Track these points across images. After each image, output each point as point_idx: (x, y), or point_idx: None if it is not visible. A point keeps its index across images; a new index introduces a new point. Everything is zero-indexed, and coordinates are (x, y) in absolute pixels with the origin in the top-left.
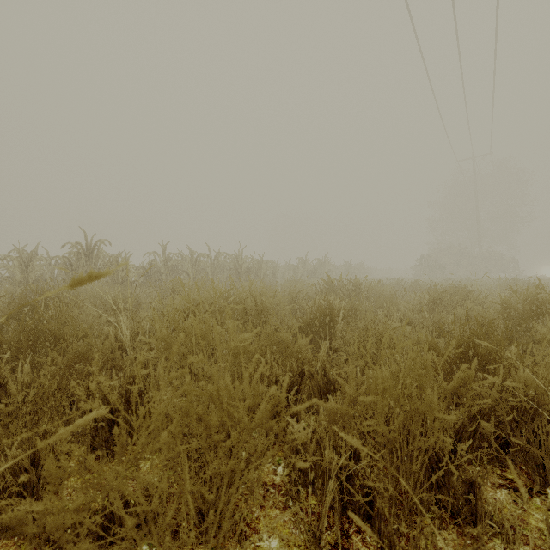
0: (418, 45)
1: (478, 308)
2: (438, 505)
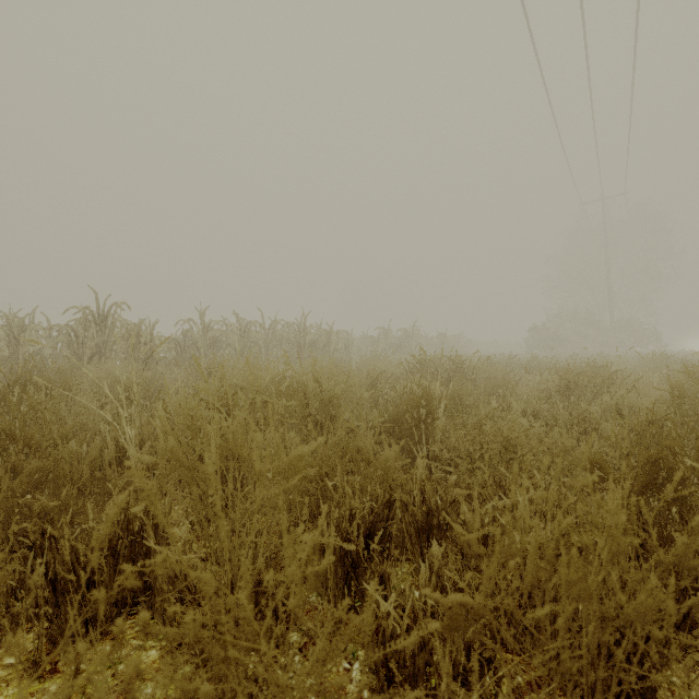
0: (535, 50)
1: (631, 396)
2: None
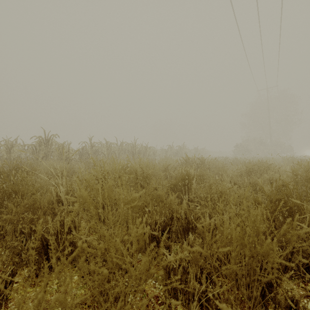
0: (237, 23)
1: (276, 174)
2: None
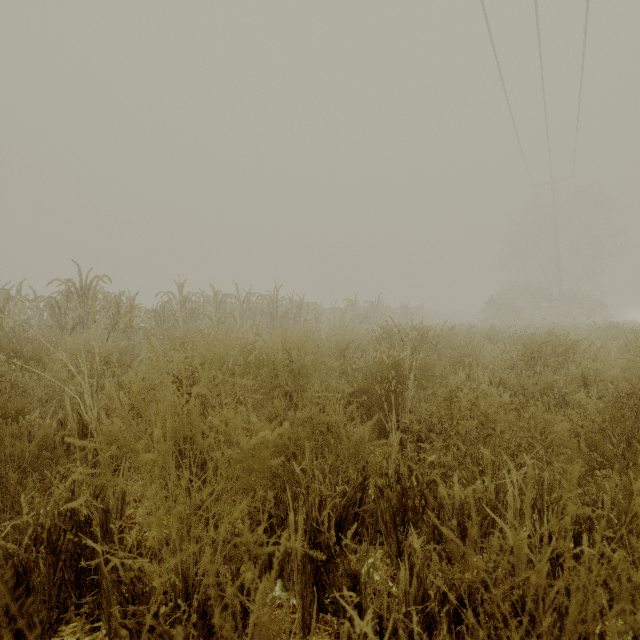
0: (492, 41)
1: (597, 365)
2: None
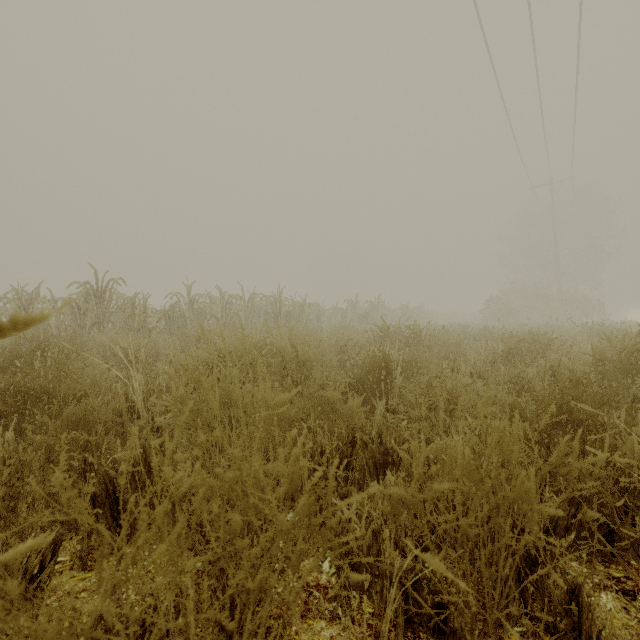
0: (488, 50)
1: (563, 359)
2: (529, 616)
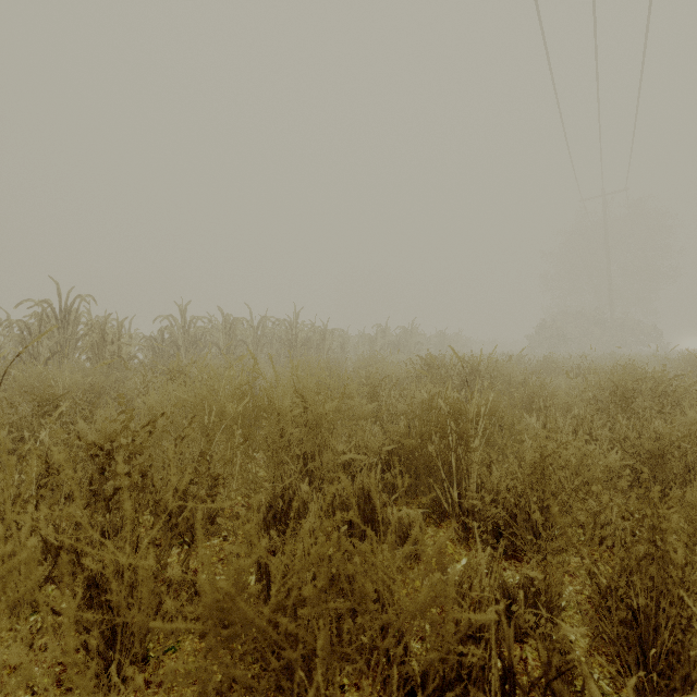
0: (542, 31)
1: None
2: None
